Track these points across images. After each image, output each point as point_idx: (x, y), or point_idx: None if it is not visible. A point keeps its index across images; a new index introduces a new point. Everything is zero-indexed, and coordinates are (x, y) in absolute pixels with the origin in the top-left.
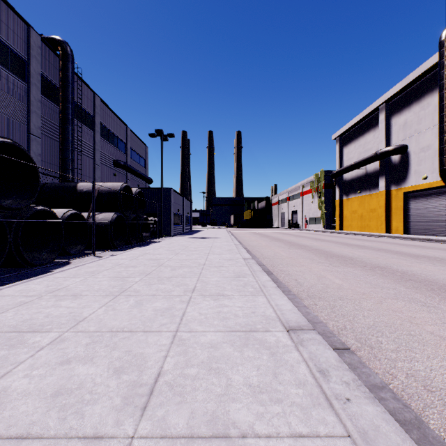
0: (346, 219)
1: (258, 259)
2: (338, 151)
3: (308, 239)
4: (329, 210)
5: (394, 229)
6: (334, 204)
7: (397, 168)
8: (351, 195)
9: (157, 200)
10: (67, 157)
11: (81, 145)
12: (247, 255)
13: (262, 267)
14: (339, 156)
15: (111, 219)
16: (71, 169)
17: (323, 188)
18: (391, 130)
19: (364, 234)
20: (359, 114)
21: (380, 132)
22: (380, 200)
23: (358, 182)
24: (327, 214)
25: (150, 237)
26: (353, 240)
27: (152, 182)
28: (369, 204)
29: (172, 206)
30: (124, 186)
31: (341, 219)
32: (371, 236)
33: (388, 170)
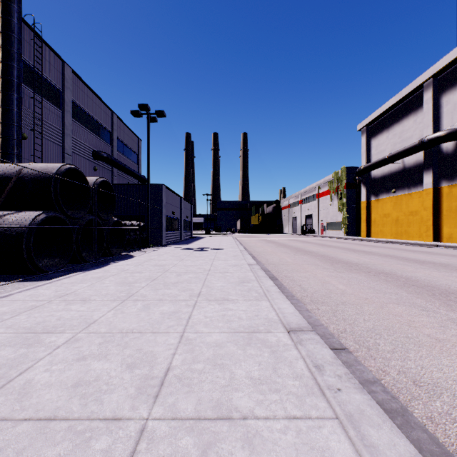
0: (375, 224)
1: (308, 312)
2: (364, 144)
3: (342, 250)
4: (351, 213)
5: (446, 237)
6: (358, 207)
7: (451, 158)
8: (382, 195)
9: (144, 199)
10: (9, 135)
11: (41, 126)
12: (288, 307)
13: (353, 370)
14: (366, 149)
15: (32, 223)
16: (16, 153)
17: (344, 188)
18: (441, 111)
19: (407, 243)
20: (395, 96)
21: (425, 114)
22: (426, 200)
23: (392, 179)
24: (350, 219)
25: (129, 248)
26: (408, 253)
27: (146, 181)
28: (408, 205)
29: (163, 207)
30: (66, 168)
31: (369, 224)
32: (418, 246)
33: (437, 162)
